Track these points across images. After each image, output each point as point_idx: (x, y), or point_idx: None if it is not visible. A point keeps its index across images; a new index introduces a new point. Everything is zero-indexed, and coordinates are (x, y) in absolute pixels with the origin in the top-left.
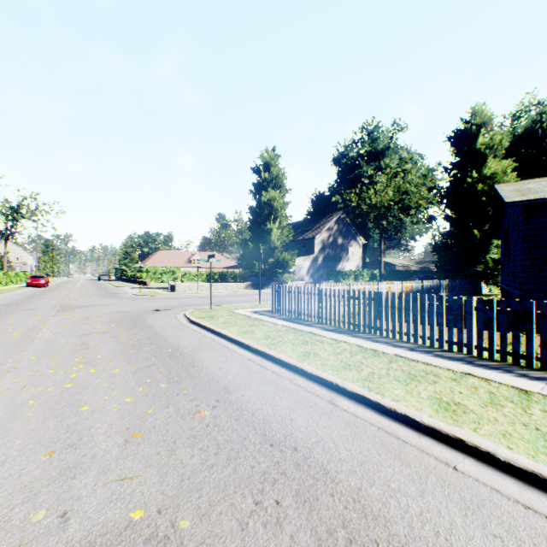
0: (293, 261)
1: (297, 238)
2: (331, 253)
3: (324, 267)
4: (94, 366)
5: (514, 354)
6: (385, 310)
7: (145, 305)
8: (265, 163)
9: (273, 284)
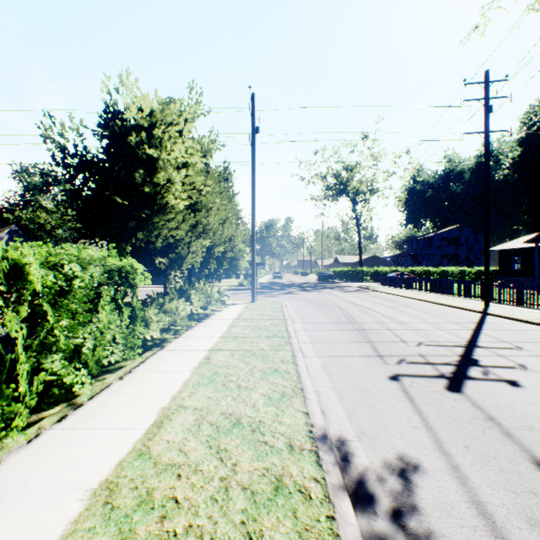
0: None
1: None
2: None
3: None
4: None
5: None
6: None
7: None
8: None
9: None
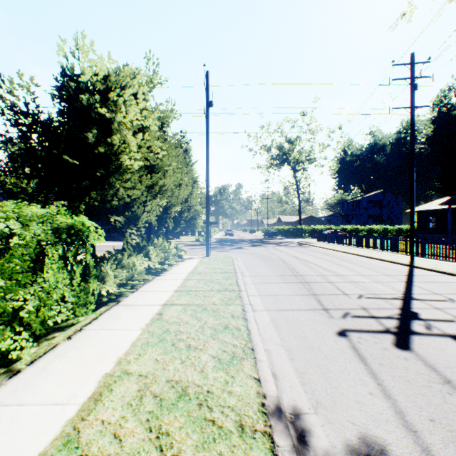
0: None
1: None
2: None
3: None
4: None
5: None
6: None
7: None
8: None
9: None
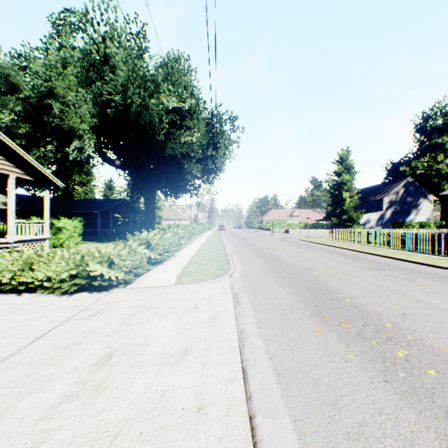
0: (359, 217)
1: (369, 200)
2: (398, 209)
3: (391, 220)
4: (284, 243)
5: (386, 245)
6: (363, 236)
7: (280, 237)
8: (340, 158)
9: None
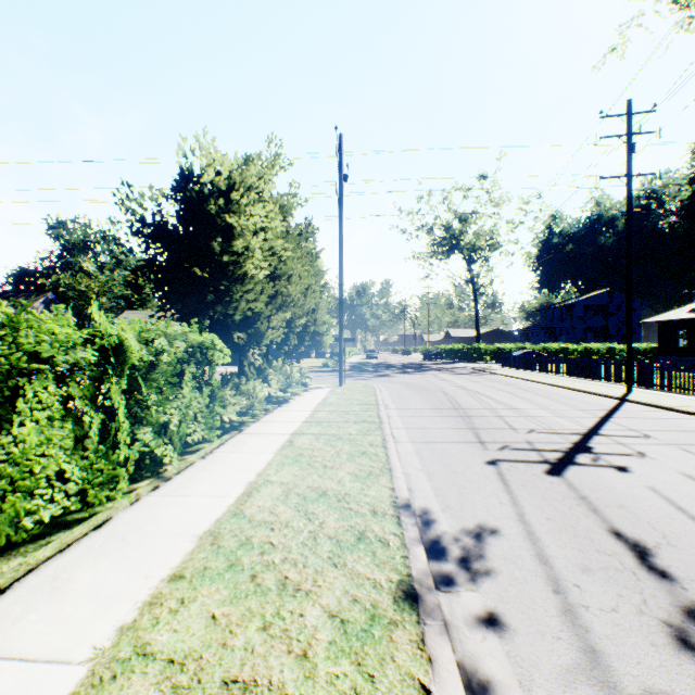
0: None
1: None
2: None
3: None
4: None
5: None
6: None
7: None
8: None
9: None
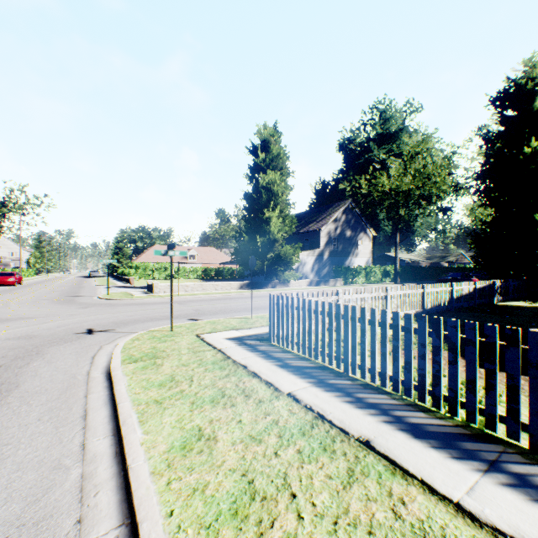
0: (296, 256)
1: (299, 231)
2: (338, 247)
3: (330, 263)
4: None
5: None
6: None
7: (85, 319)
8: (263, 141)
9: (272, 283)
